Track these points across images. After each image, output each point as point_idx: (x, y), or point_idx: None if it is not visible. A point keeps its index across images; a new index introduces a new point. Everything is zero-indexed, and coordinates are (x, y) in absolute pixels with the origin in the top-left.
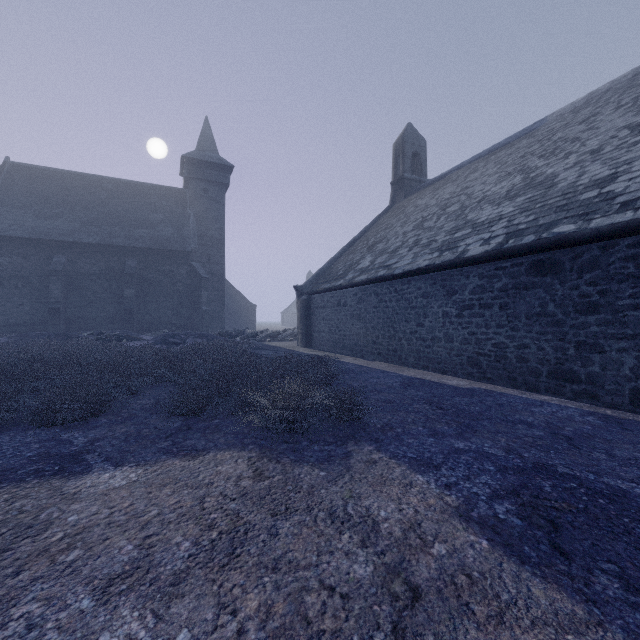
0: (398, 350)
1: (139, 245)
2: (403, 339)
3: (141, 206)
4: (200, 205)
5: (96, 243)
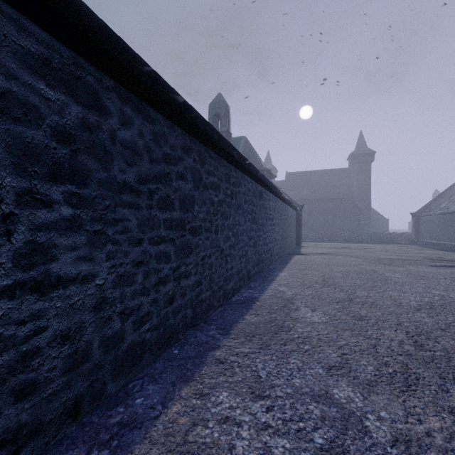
0: (450, 237)
1: (333, 197)
2: (451, 234)
3: (331, 180)
4: (358, 174)
5: (317, 199)
